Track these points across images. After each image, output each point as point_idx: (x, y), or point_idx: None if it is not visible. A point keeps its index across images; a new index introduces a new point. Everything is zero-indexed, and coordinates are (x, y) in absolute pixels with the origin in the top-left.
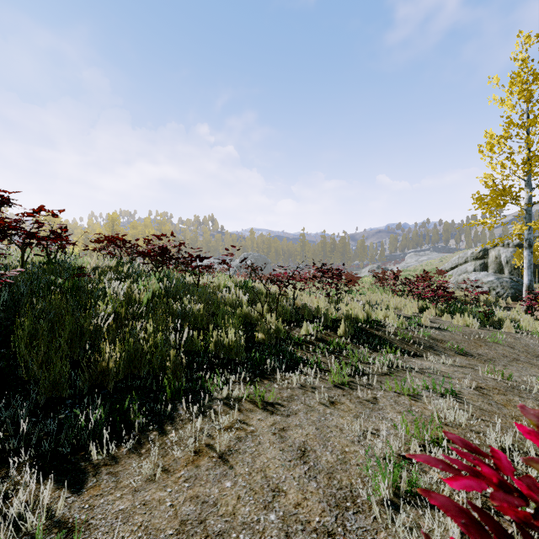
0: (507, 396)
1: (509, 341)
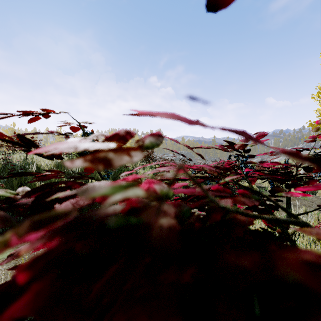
0: (280, 212)
1: (313, 199)
